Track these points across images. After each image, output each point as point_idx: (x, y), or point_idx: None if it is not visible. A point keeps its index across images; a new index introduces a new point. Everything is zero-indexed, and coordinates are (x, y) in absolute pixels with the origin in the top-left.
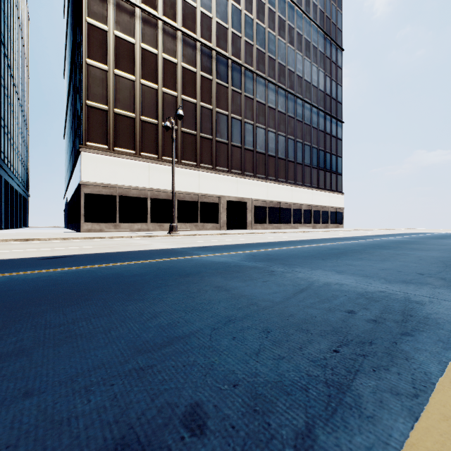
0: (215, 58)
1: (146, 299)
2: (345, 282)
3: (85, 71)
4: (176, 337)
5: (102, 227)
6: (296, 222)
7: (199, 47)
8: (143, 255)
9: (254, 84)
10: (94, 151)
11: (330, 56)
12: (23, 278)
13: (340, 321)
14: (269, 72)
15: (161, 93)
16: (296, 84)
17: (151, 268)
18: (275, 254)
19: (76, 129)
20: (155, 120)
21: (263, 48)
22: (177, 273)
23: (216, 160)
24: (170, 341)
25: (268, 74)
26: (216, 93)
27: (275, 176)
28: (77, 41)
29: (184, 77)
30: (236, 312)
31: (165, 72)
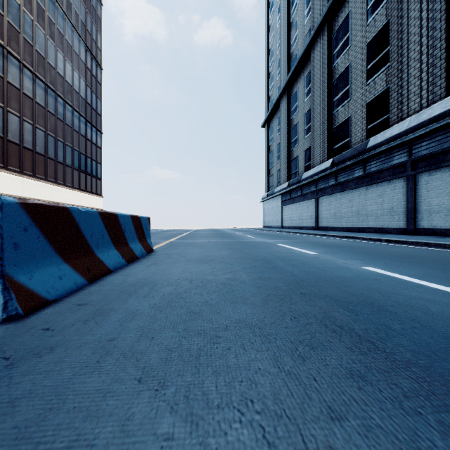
0: None
1: None
2: None
3: None
4: None
5: None
6: None
7: None
8: None
9: (5, 61)
10: None
11: (91, 69)
12: None
13: None
14: (25, 56)
15: None
16: (57, 81)
17: None
18: None
19: None
20: None
21: (18, 26)
22: None
23: None
24: None
25: (23, 57)
26: None
27: (32, 171)
28: None
29: None
30: None
31: None
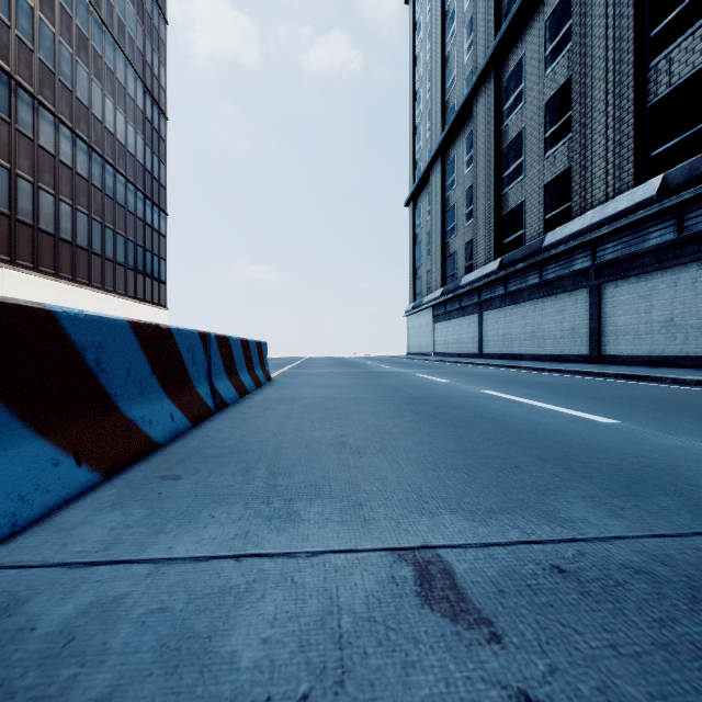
0: None
1: None
2: None
3: None
4: None
5: None
6: None
7: None
8: None
9: (36, 116)
10: None
11: (151, 120)
12: None
13: None
14: (62, 108)
15: None
16: (105, 141)
17: None
18: None
19: None
20: None
21: (52, 65)
22: None
23: None
24: None
25: (60, 109)
26: None
27: (72, 274)
28: None
29: None
30: None
31: None
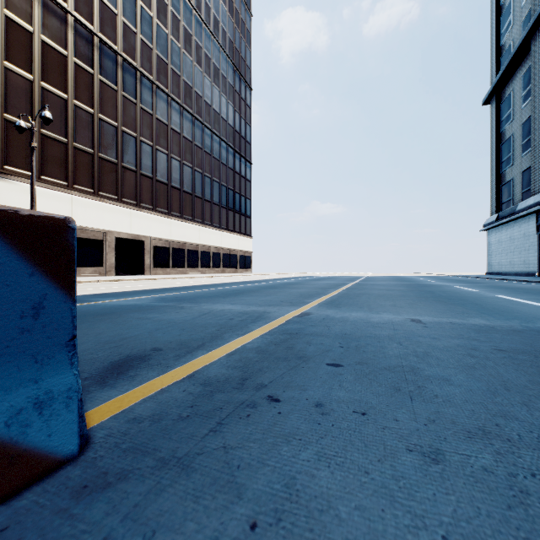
0: (98, 47)
1: (80, 329)
2: (235, 308)
3: None
4: (127, 337)
5: None
6: (204, 266)
7: (73, 23)
8: None
9: (154, 97)
10: None
11: (239, 92)
12: None
13: (224, 322)
14: (173, 89)
15: (2, 68)
16: (204, 111)
17: None
18: (183, 296)
19: None
20: None
21: (166, 58)
22: (90, 314)
23: (100, 183)
24: (124, 339)
25: (171, 90)
26: (100, 94)
27: (180, 212)
28: None
29: (46, 56)
30: (161, 326)
31: (9, 39)
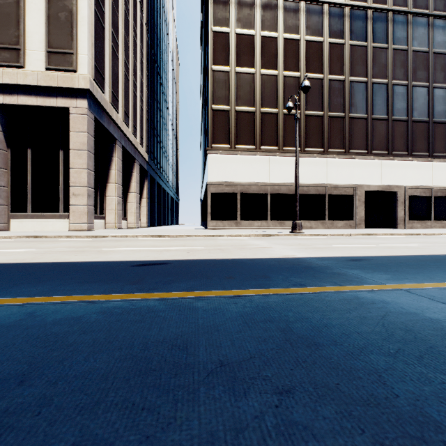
0: (348, 16)
1: None
2: None
3: (211, 78)
4: None
5: (225, 224)
6: None
7: (327, 10)
8: (256, 271)
9: (409, 28)
10: (218, 152)
11: None
12: (38, 320)
13: None
14: (435, 4)
15: (282, 78)
16: None
17: (268, 331)
18: None
19: (206, 136)
20: (275, 109)
21: None
22: (356, 394)
23: (350, 141)
24: None
25: (432, 7)
26: (350, 58)
27: (445, 151)
28: (206, 57)
29: (308, 52)
30: None
31: (286, 54)
